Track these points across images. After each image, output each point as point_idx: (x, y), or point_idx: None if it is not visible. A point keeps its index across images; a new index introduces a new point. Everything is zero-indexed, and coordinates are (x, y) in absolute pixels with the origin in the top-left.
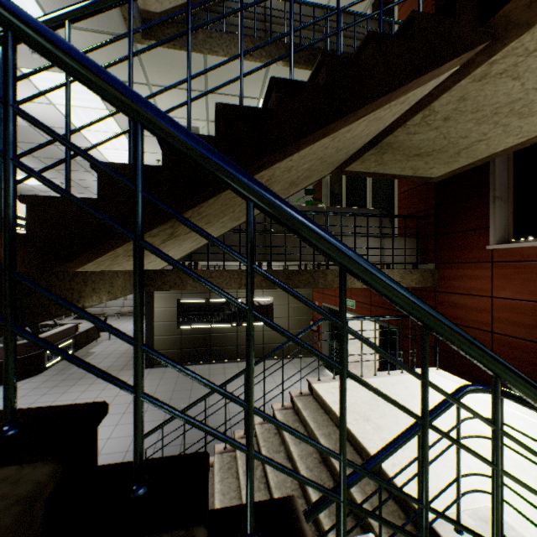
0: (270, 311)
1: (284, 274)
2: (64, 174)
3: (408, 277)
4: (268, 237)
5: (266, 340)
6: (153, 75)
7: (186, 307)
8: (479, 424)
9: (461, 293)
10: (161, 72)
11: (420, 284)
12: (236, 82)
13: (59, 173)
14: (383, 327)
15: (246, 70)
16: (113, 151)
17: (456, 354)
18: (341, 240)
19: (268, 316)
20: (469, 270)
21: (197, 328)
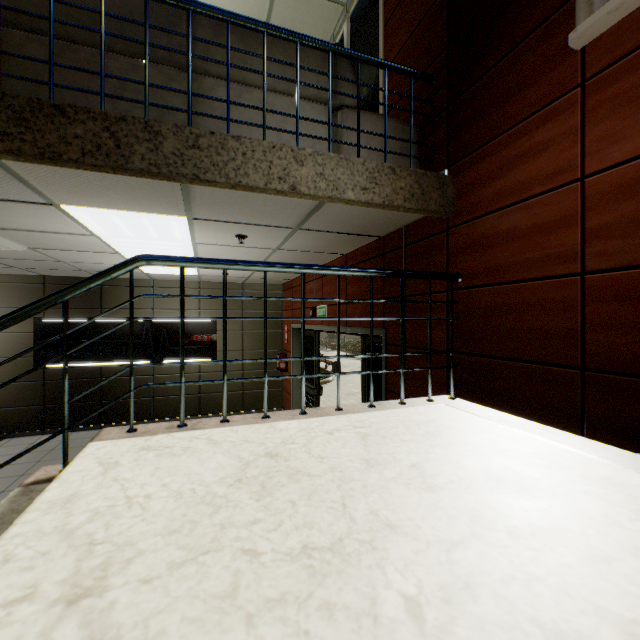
0: (211, 340)
1: (5, 107)
2: None
3: (387, 181)
4: (2, 34)
5: (205, 386)
6: None
7: (54, 332)
8: (603, 565)
9: (504, 205)
10: None
11: (415, 204)
12: None
13: None
14: (368, 342)
15: None
16: None
17: (491, 356)
18: (228, 82)
19: (208, 349)
20: (522, 140)
21: (77, 368)
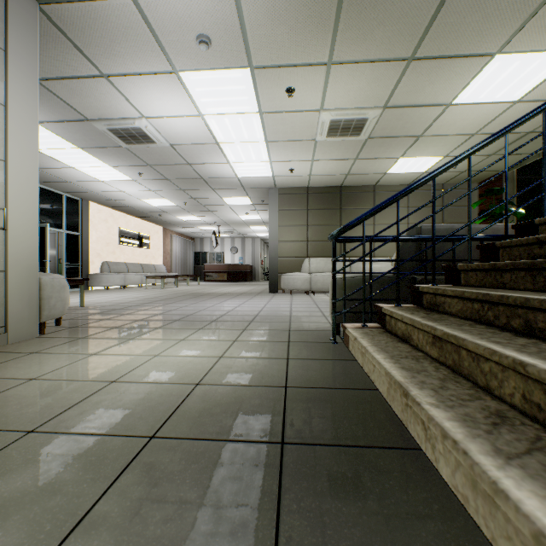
0: None
1: None
2: (188, 193)
3: None
4: None
5: None
6: (343, 45)
7: None
8: None
9: None
10: (357, 37)
11: None
12: (473, 30)
13: (184, 193)
14: None
15: (509, 0)
16: (245, 164)
17: None
18: None
19: None
20: None
21: None
